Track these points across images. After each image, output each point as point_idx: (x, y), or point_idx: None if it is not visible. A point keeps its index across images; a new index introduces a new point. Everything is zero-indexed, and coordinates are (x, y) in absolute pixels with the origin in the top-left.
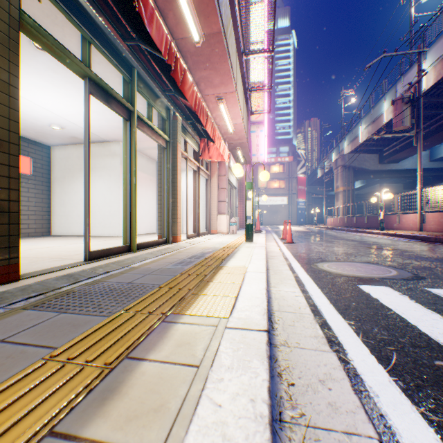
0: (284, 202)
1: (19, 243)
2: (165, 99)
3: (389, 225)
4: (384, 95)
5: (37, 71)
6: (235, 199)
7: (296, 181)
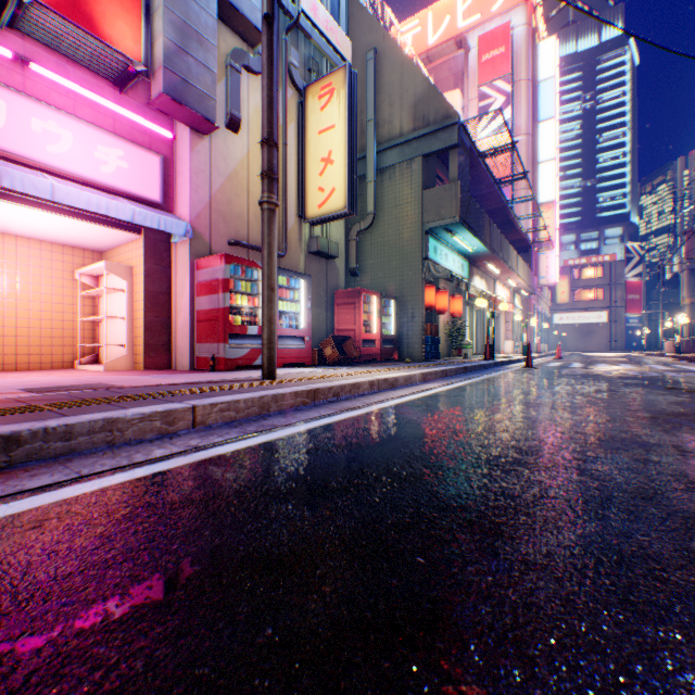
0: (602, 319)
1: None
2: None
3: None
4: None
5: None
6: (519, 326)
7: (622, 288)
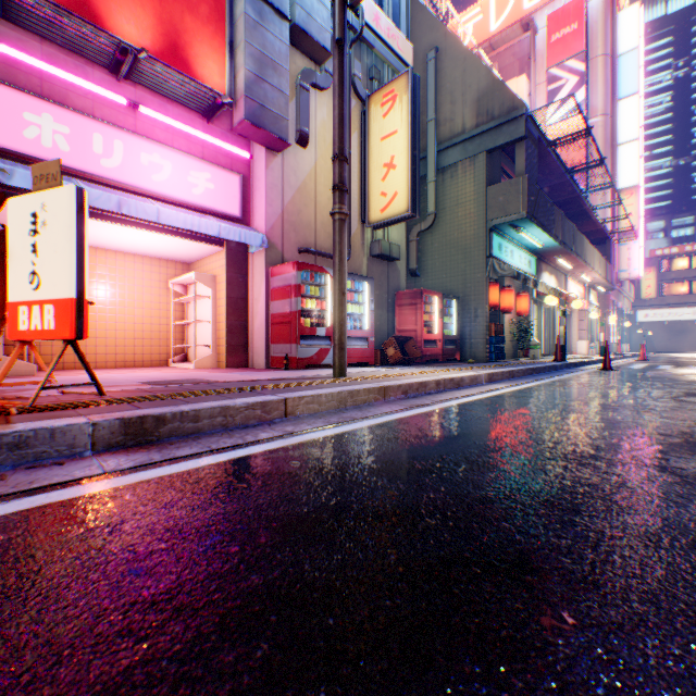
0: None
1: None
2: None
3: None
4: None
5: None
6: (595, 324)
7: None
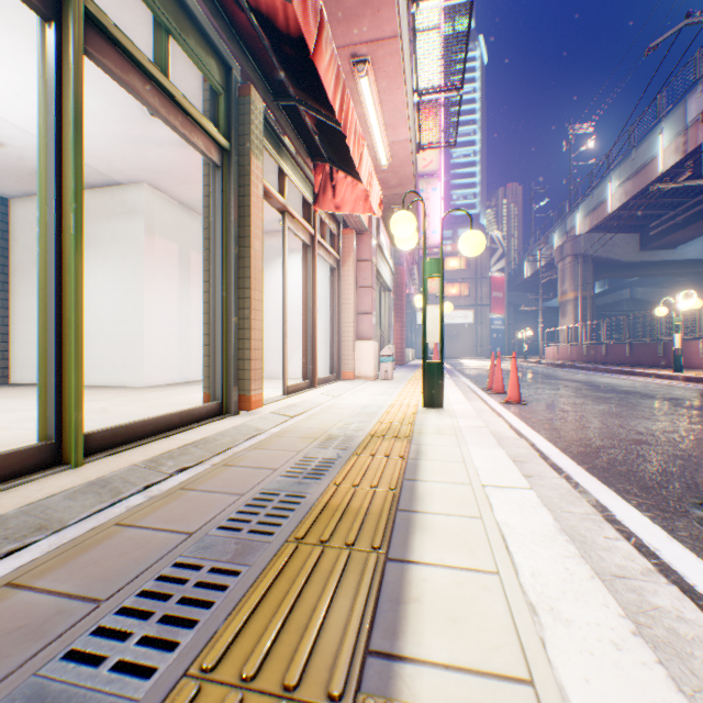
0: (468, 319)
1: None
2: None
3: (682, 360)
4: (660, 122)
5: None
6: (389, 310)
7: (489, 284)
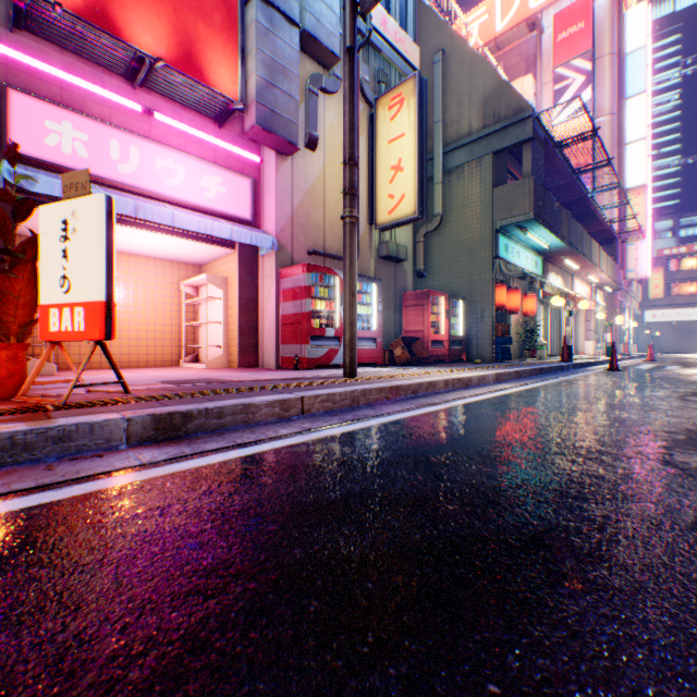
0: None
1: None
2: None
3: None
4: None
5: None
6: (602, 325)
7: None
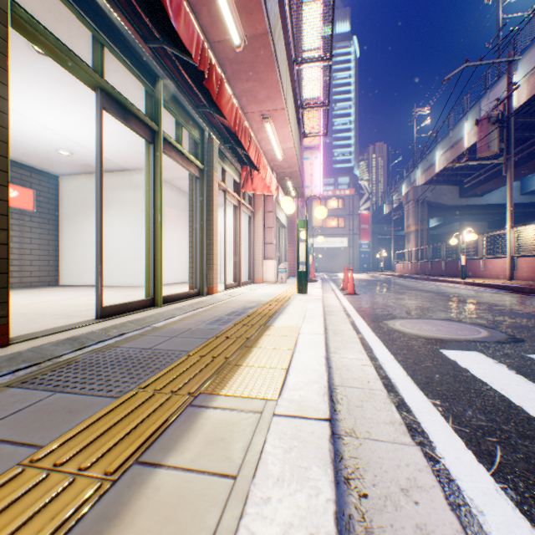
0: (344, 244)
1: (7, 298)
2: (199, 117)
3: (472, 272)
4: (466, 114)
5: (38, 82)
6: (285, 240)
7: (358, 219)
